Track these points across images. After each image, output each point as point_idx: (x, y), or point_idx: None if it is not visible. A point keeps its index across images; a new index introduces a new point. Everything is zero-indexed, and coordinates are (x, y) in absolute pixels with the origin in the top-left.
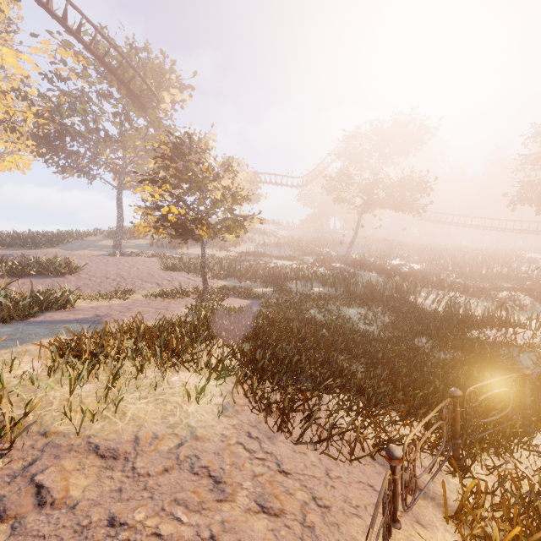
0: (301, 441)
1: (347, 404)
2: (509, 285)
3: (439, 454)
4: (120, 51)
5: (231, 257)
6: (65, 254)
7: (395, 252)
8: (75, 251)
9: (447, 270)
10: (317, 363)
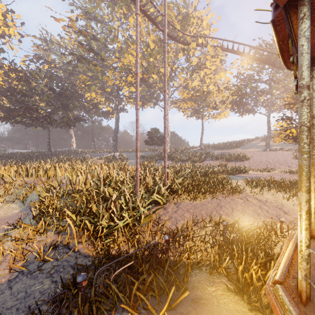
0: None
1: None
2: None
3: None
4: (268, 50)
5: None
6: (242, 151)
7: None
8: (247, 149)
9: None
10: None
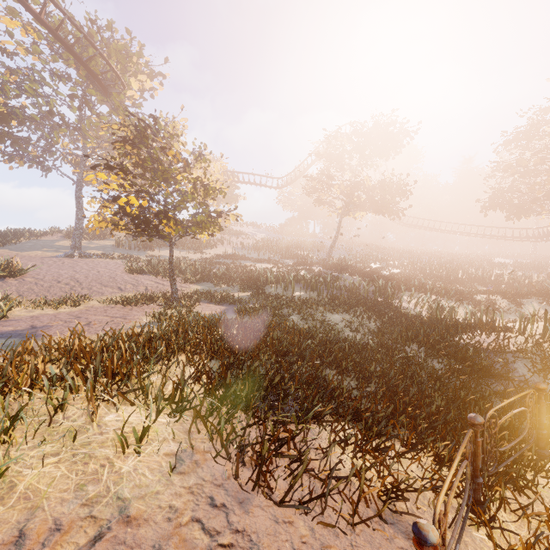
0: (285, 503)
1: (344, 439)
2: (484, 288)
3: (464, 506)
4: (77, 24)
5: (206, 260)
6: (12, 255)
7: (374, 256)
8: (25, 252)
9: (425, 274)
10: (303, 382)
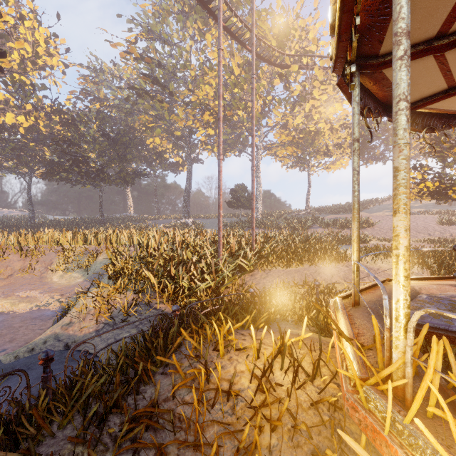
0: None
1: None
2: None
3: None
4: None
5: None
6: (367, 216)
7: None
8: (373, 213)
9: None
10: None
